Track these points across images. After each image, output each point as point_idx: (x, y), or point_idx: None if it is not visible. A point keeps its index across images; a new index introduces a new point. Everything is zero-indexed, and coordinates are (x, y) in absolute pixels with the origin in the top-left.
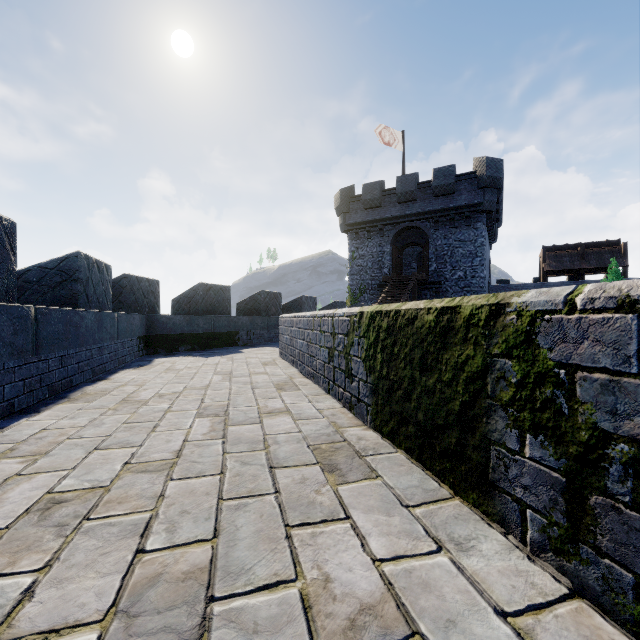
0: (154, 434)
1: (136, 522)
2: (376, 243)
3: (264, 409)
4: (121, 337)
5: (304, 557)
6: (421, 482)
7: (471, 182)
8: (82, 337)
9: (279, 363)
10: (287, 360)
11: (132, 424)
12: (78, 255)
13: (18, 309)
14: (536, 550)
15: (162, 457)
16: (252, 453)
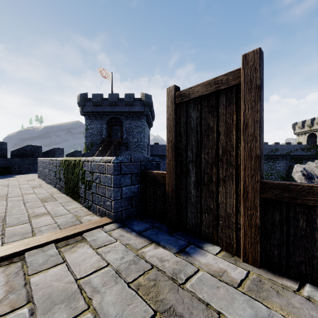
0: None
1: None
2: (99, 123)
3: (25, 194)
4: None
5: (30, 212)
6: (69, 201)
7: (140, 102)
8: None
9: (36, 180)
10: (41, 178)
11: None
12: None
13: None
14: (83, 204)
15: None
16: (18, 202)
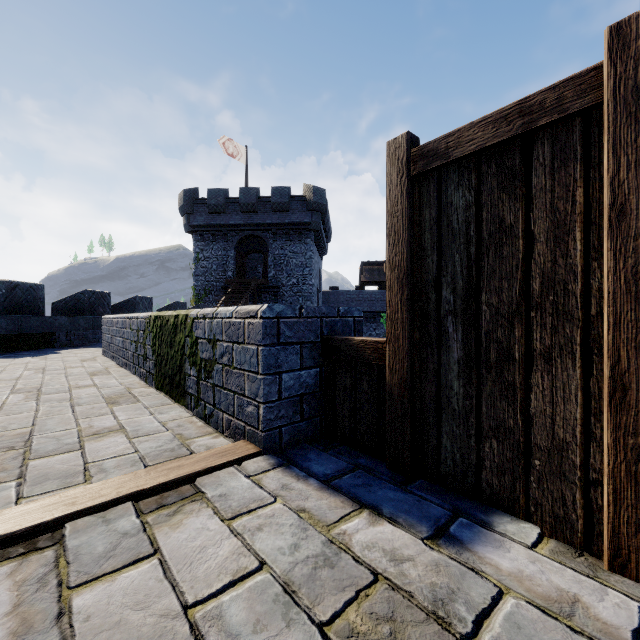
0: None
1: None
2: (221, 247)
3: (75, 387)
4: None
5: (84, 426)
6: (164, 402)
7: (302, 204)
8: None
9: (100, 359)
10: (109, 357)
11: None
12: None
13: None
14: (193, 410)
15: None
16: (60, 404)
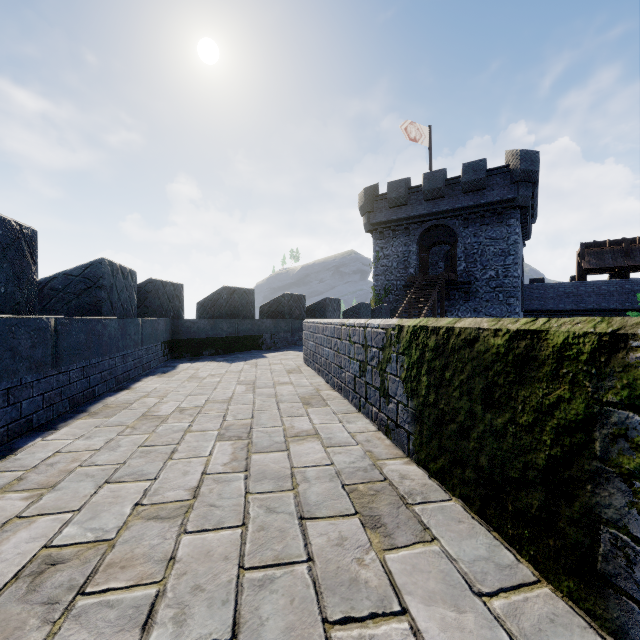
0: (171, 462)
1: (139, 600)
2: (401, 242)
3: (290, 430)
4: (145, 343)
5: None
6: (489, 550)
7: (503, 176)
8: (105, 346)
9: (304, 371)
10: (312, 367)
11: (149, 447)
12: (102, 262)
13: (36, 321)
14: None
15: (177, 495)
16: (278, 494)
